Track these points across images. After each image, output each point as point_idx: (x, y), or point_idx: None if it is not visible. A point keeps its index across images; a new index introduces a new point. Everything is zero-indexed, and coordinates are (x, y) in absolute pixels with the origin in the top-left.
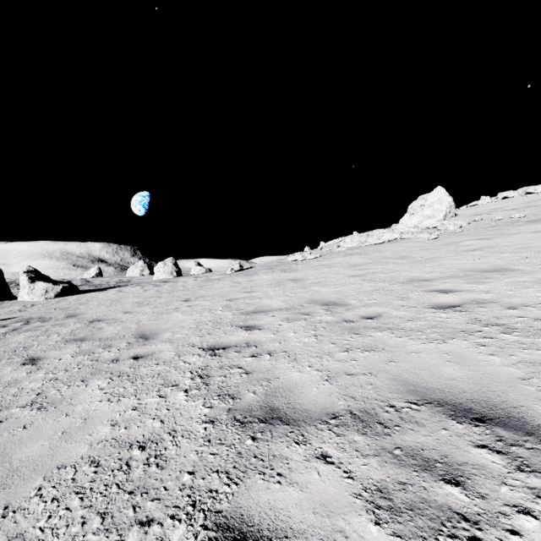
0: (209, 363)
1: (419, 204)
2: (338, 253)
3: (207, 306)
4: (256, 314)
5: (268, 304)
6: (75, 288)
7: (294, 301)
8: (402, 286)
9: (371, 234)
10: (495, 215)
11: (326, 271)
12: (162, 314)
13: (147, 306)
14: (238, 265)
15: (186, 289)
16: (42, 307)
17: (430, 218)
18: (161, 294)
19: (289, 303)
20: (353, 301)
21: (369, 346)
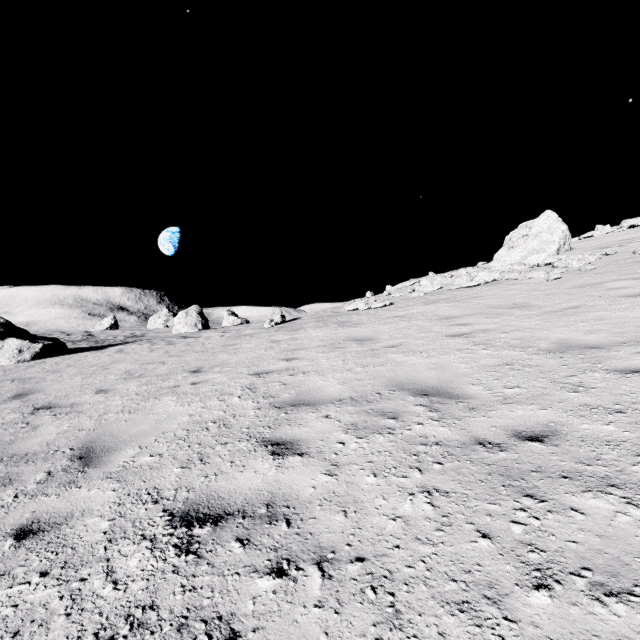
0: (161, 588)
1: (521, 235)
2: (415, 299)
3: (221, 385)
4: (297, 408)
5: (318, 387)
6: (62, 347)
7: (363, 382)
8: (556, 359)
9: (456, 274)
10: (635, 247)
11: (405, 327)
12: (149, 397)
13: (137, 379)
14: (280, 316)
15: (204, 350)
16: (0, 376)
17: (538, 252)
18: (167, 358)
19: (355, 385)
20: (475, 388)
21: (604, 563)
